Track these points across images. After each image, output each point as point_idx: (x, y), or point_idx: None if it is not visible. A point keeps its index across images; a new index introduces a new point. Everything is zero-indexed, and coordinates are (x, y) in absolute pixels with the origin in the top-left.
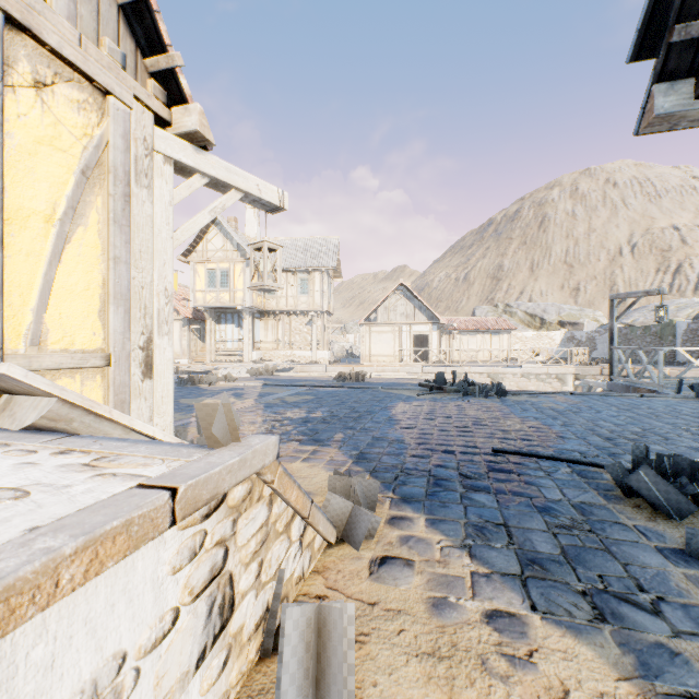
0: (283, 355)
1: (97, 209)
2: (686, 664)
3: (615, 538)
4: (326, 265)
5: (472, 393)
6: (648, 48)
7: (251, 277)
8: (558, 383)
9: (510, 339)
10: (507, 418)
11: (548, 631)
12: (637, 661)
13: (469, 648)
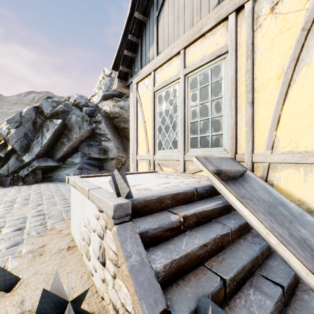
0: None
1: None
2: None
3: None
4: None
5: None
6: None
7: None
8: None
9: None
10: None
11: None
12: None
13: None
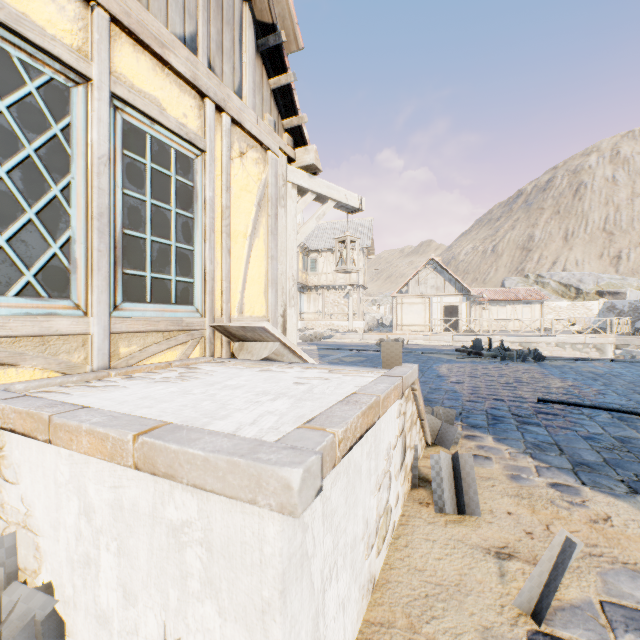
0: (323, 324)
1: (263, 225)
2: None
3: None
4: (361, 244)
5: (509, 358)
6: None
7: (336, 263)
8: (596, 353)
9: (542, 309)
10: (547, 378)
11: (595, 494)
12: None
13: (540, 496)
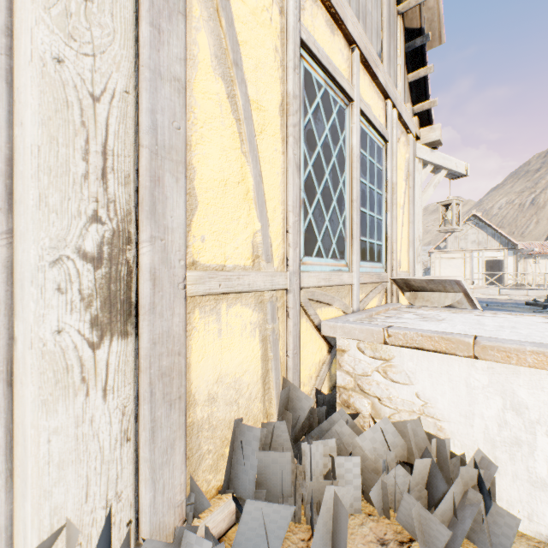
0: None
1: (406, 196)
2: None
3: None
4: None
5: None
6: None
7: (439, 224)
8: None
9: None
10: None
11: None
12: None
13: None
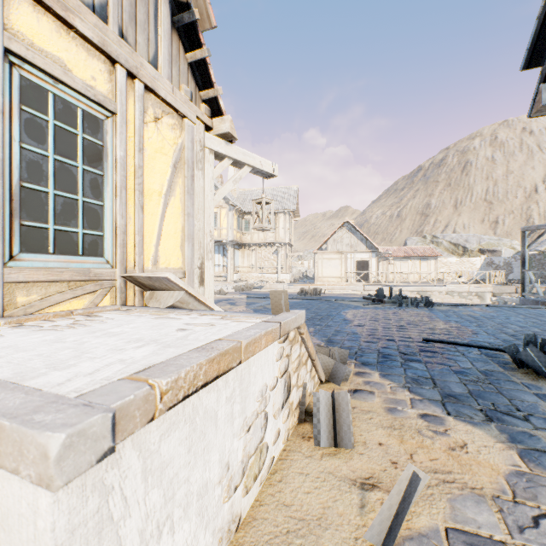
0: (255, 276)
1: (179, 186)
2: (538, 439)
3: (506, 388)
4: (288, 208)
5: (405, 304)
6: (535, 60)
7: (254, 222)
8: (478, 300)
9: (436, 264)
10: (433, 321)
11: (457, 423)
12: (508, 436)
13: (410, 426)
